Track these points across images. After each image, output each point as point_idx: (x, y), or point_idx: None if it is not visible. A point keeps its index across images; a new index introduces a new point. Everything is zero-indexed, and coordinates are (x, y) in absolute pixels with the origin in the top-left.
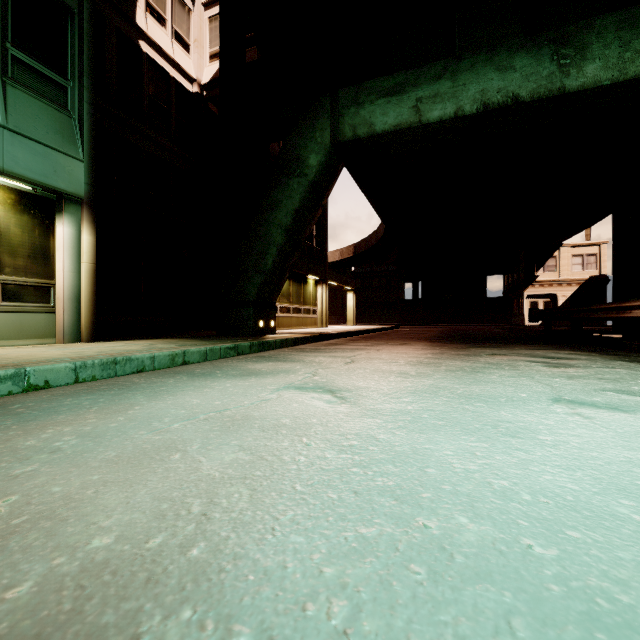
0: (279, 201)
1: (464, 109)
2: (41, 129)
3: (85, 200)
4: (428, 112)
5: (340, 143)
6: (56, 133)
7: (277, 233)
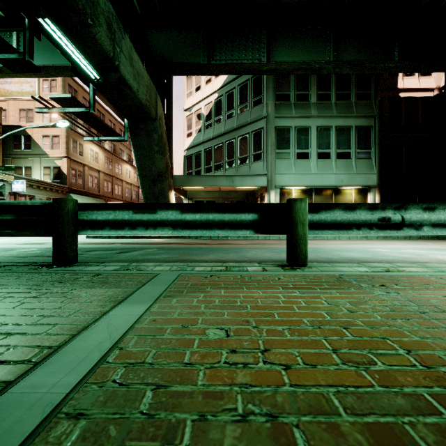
0: None
1: None
2: (364, 169)
3: (376, 186)
4: None
5: None
6: (368, 168)
7: None
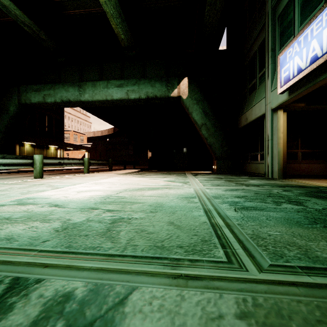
0: None
1: (57, 100)
2: None
3: None
4: (47, 99)
5: (22, 104)
6: None
7: None
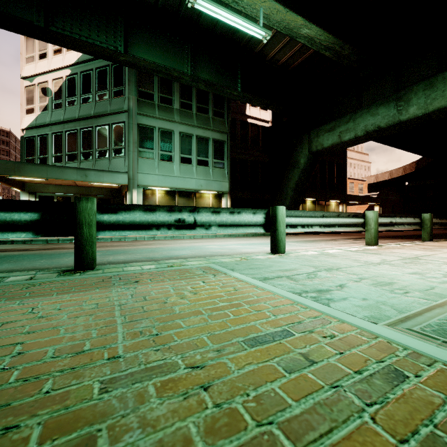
0: (290, 178)
1: (358, 134)
2: (219, 177)
3: (228, 192)
4: (343, 137)
5: (312, 152)
6: (222, 176)
7: (290, 191)
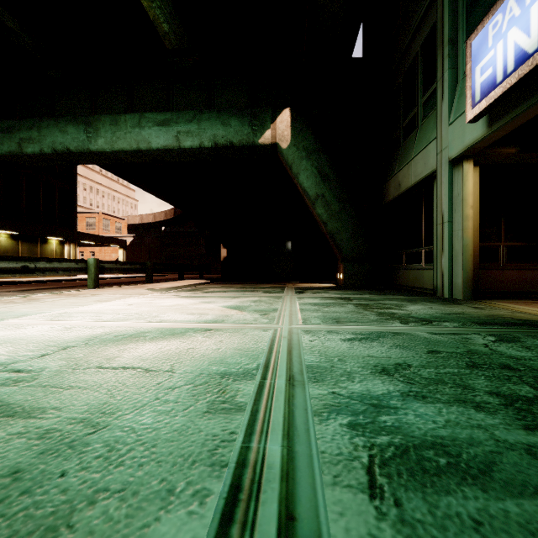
0: None
1: (44, 150)
2: None
3: None
4: (26, 148)
5: None
6: None
7: None
